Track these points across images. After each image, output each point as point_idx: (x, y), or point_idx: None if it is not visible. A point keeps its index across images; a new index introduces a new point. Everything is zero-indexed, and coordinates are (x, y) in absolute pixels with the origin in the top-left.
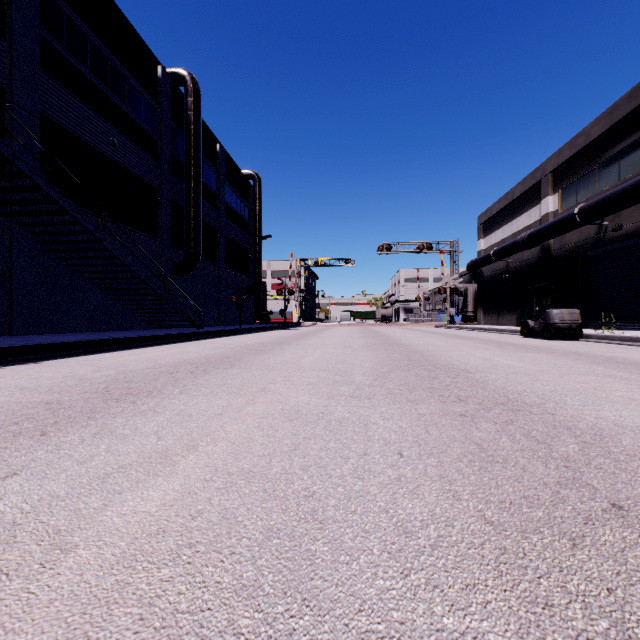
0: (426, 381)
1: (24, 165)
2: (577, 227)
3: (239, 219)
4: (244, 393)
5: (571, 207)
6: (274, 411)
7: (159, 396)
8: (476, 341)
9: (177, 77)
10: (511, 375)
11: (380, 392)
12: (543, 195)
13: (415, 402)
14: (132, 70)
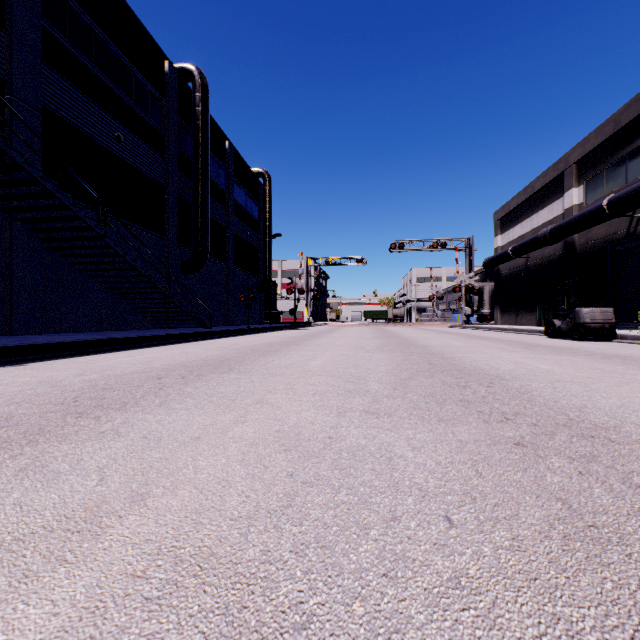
0: (456, 391)
1: (19, 156)
2: (606, 220)
3: (249, 217)
4: (236, 406)
5: (598, 199)
6: (268, 434)
7: (132, 409)
8: (498, 342)
9: (185, 72)
10: (557, 383)
11: (402, 406)
12: (566, 187)
13: (449, 422)
14: (138, 64)
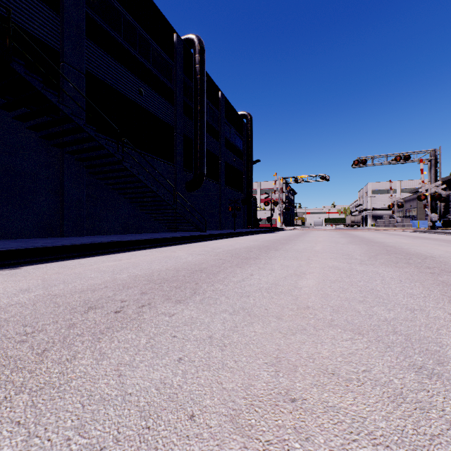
0: None
1: (53, 97)
2: None
3: (235, 149)
4: None
5: None
6: None
7: None
8: None
9: (188, 41)
10: None
11: None
12: None
13: None
14: (154, 37)
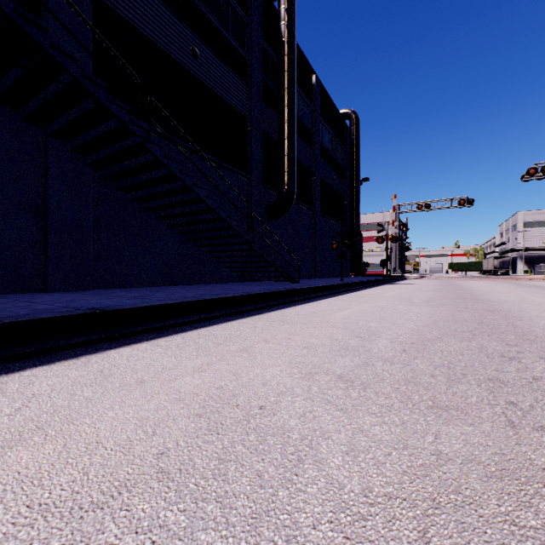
0: None
1: None
2: None
3: (334, 162)
4: None
5: None
6: None
7: None
8: None
9: None
10: None
11: None
12: None
13: None
14: None
